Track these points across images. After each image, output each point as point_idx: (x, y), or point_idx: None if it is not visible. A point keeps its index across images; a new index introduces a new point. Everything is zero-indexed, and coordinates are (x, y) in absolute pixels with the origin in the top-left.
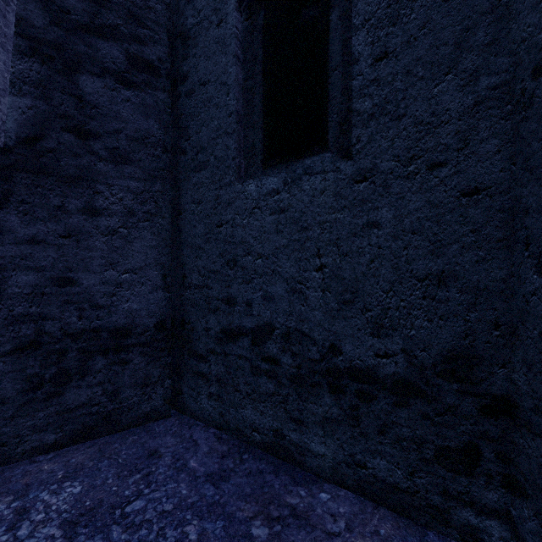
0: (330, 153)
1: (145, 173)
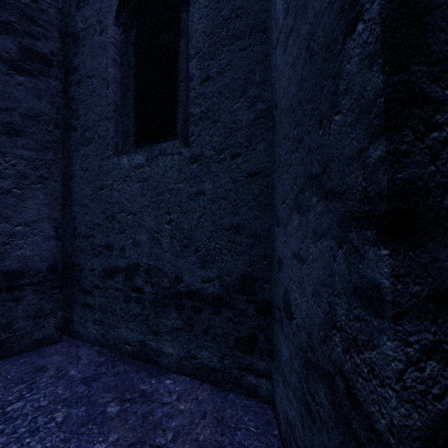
0: (178, 141)
1: (38, 144)
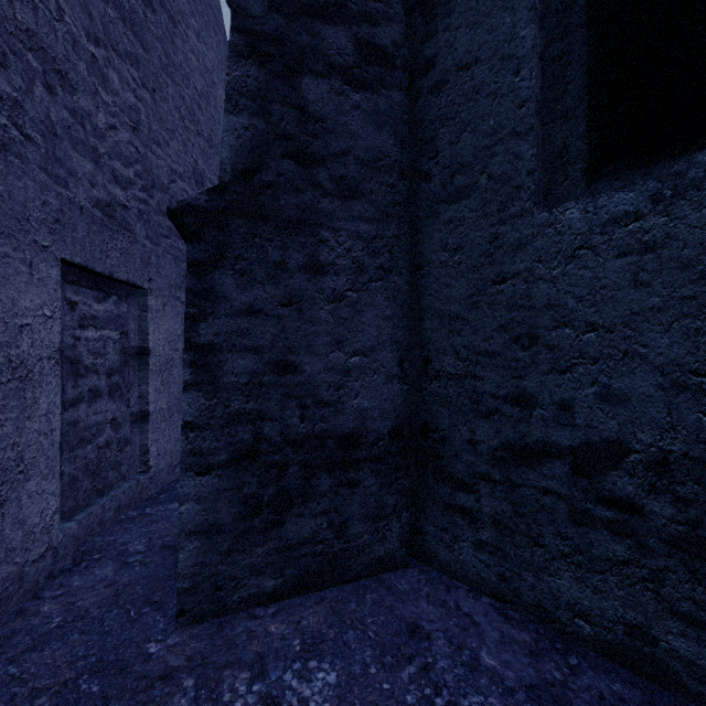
0: None
1: (377, 210)
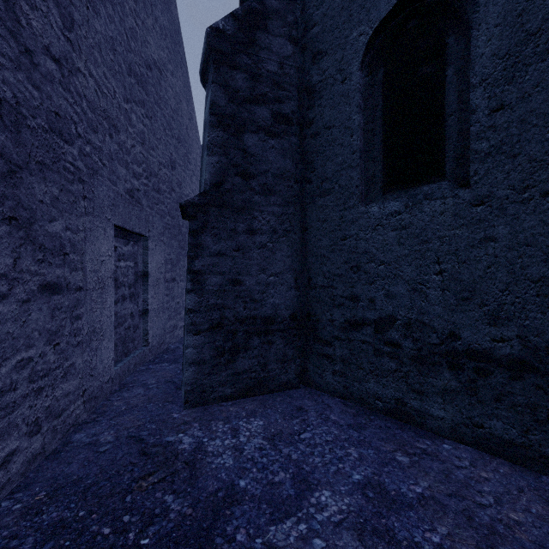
0: (447, 182)
1: (283, 200)
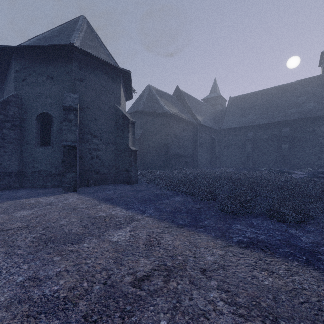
0: (51, 146)
1: (15, 144)
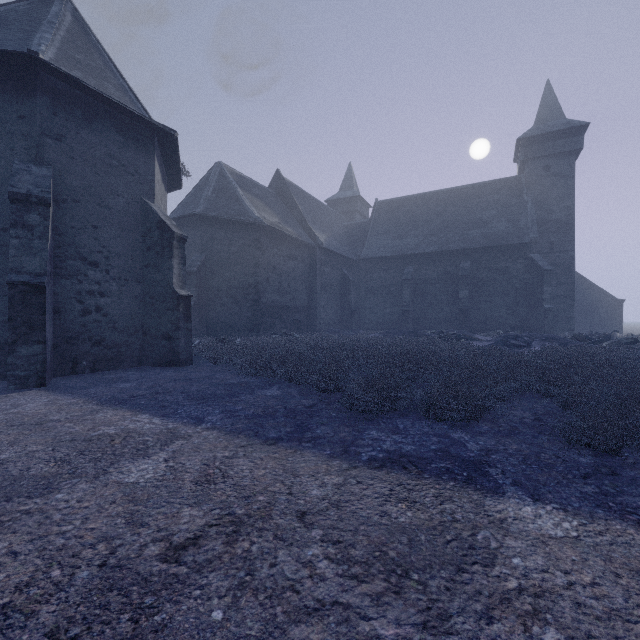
0: None
1: None
